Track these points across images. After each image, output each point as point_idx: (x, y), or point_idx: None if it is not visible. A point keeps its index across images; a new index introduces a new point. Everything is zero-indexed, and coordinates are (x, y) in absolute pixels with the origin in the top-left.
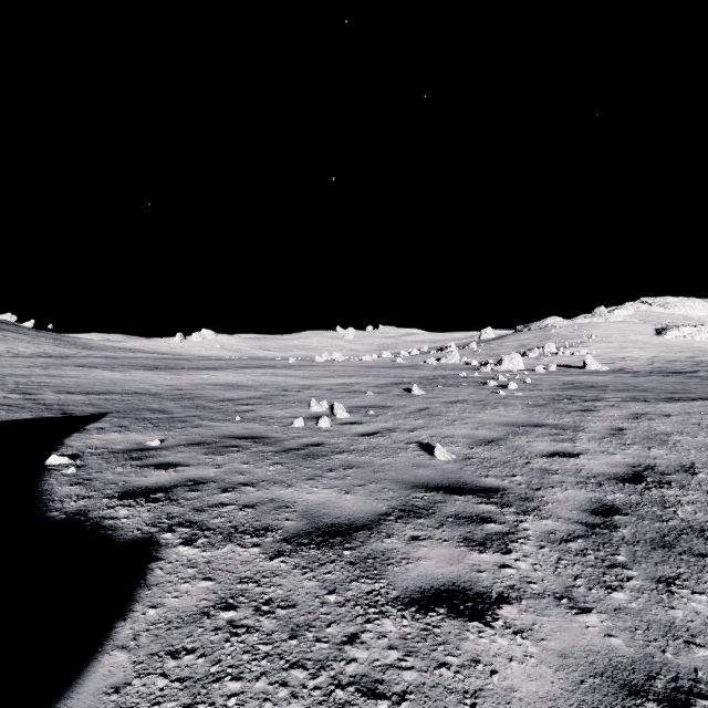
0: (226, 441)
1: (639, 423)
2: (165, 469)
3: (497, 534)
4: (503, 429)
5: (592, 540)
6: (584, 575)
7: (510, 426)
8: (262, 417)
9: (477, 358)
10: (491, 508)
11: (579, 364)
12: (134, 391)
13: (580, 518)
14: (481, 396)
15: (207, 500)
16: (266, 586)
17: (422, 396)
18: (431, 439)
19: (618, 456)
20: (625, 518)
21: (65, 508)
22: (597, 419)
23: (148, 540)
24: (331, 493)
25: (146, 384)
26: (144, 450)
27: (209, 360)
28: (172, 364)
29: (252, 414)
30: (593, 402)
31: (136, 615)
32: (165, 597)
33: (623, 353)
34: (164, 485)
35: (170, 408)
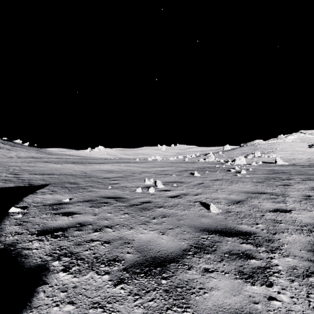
0: (102, 200)
1: None
2: (67, 216)
3: (259, 269)
4: (244, 195)
5: None
6: None
7: (247, 193)
8: (122, 187)
9: (222, 159)
10: (250, 247)
11: (272, 161)
12: (64, 173)
13: (308, 256)
14: (228, 177)
15: (84, 237)
16: (108, 312)
17: (199, 177)
18: (207, 200)
19: None
20: None
21: (5, 241)
22: (294, 190)
23: (43, 266)
24: (154, 234)
25: (71, 170)
26: (60, 204)
27: (101, 159)
28: (84, 161)
29: (117, 185)
30: (287, 180)
31: None
32: None
33: (293, 156)
34: (63, 226)
35: (79, 182)
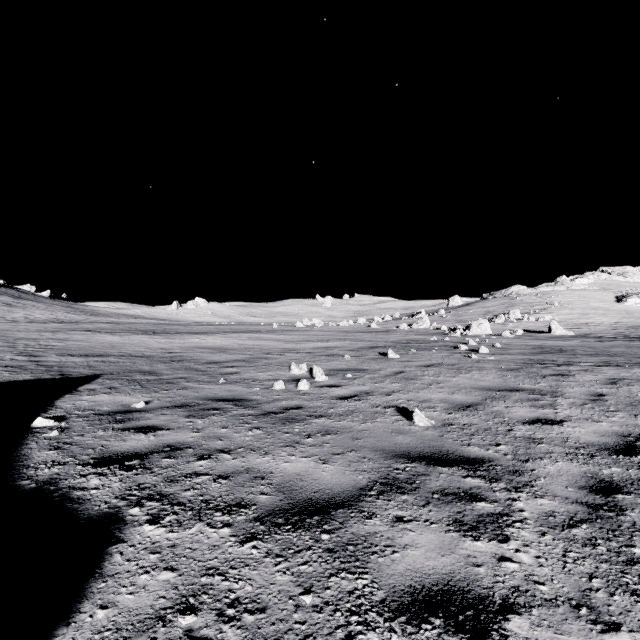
0: (208, 404)
1: (619, 388)
2: (145, 433)
3: (490, 516)
4: (480, 394)
5: (598, 525)
6: (600, 574)
7: (486, 390)
8: (245, 379)
9: (446, 324)
10: (479, 483)
11: (543, 329)
12: (129, 353)
13: (578, 496)
14: (454, 360)
15: (181, 469)
16: (233, 581)
17: (396, 360)
18: (409, 403)
19: (604, 424)
20: (629, 498)
21: (37, 476)
22: (574, 384)
23: (114, 516)
24: (309, 463)
25: (141, 347)
26: (128, 412)
27: (201, 325)
28: (167, 329)
29: (236, 376)
30: (566, 366)
31: (82, 618)
32: (119, 594)
33: (585, 319)
34: (141, 450)
35: (160, 370)
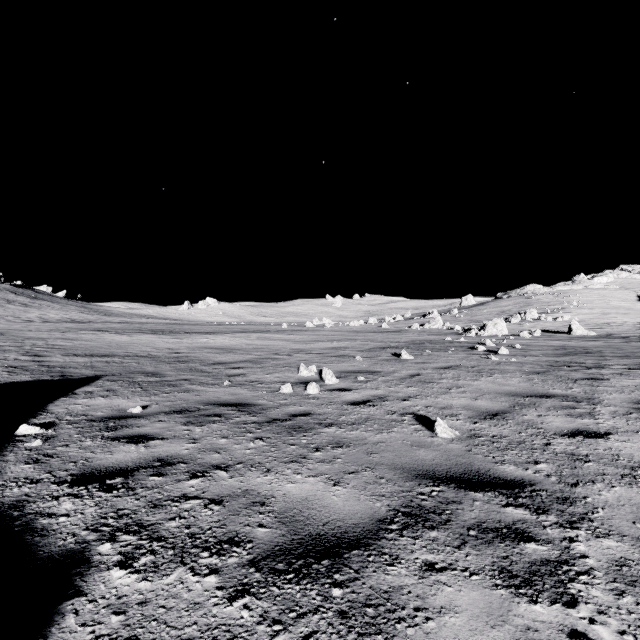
0: (209, 409)
1: None
2: (136, 443)
3: (545, 564)
4: (507, 400)
5: None
6: None
7: (513, 396)
8: (251, 381)
9: (459, 324)
10: (523, 514)
11: (563, 329)
12: (135, 353)
13: None
14: (473, 362)
15: (169, 490)
16: None
17: (411, 361)
18: (428, 410)
19: None
20: None
21: (4, 497)
22: (612, 390)
23: (78, 555)
24: (317, 484)
25: (148, 347)
26: (123, 418)
27: (211, 325)
28: (176, 329)
29: (242, 378)
30: (597, 369)
31: None
32: None
33: (607, 319)
34: (127, 465)
35: (164, 371)
